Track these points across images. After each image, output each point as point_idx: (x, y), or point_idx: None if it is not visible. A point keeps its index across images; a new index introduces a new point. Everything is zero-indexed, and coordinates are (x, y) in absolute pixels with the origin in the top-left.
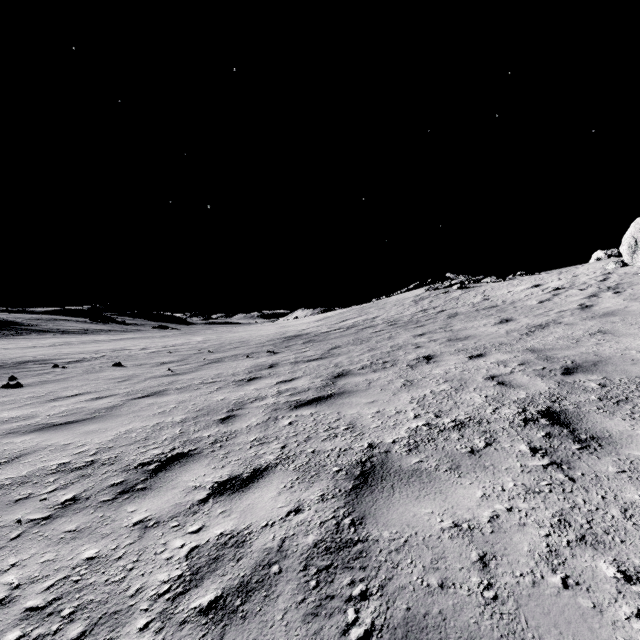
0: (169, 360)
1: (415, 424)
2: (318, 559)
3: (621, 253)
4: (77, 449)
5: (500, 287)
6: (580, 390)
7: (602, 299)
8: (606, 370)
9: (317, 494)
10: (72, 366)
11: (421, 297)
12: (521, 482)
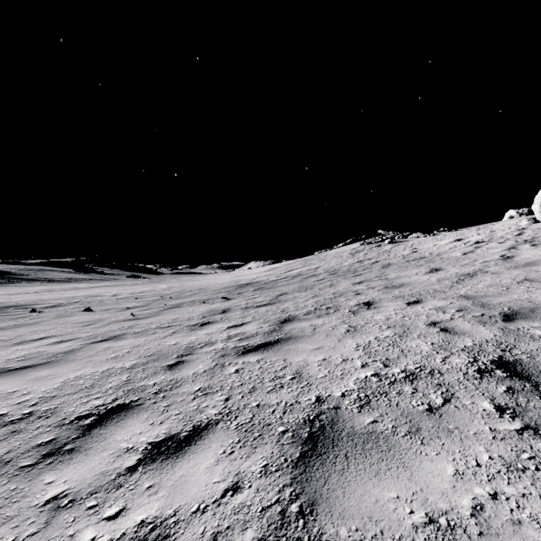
0: (134, 305)
1: (364, 374)
2: None
3: (531, 212)
4: (20, 398)
5: (426, 241)
6: (527, 338)
7: (521, 251)
8: None
9: (260, 464)
10: (47, 311)
11: (357, 250)
12: (497, 454)
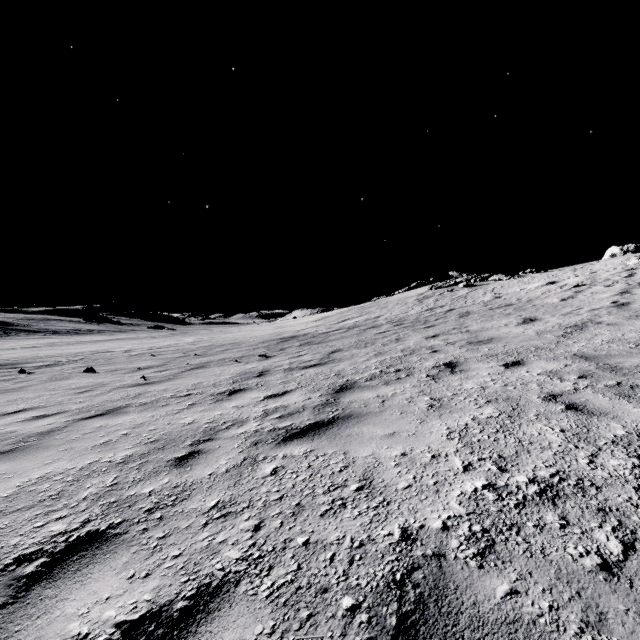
0: (148, 365)
1: (470, 485)
2: None
3: (638, 249)
4: None
5: (510, 285)
6: None
7: (638, 296)
8: None
9: None
10: (40, 371)
11: (425, 296)
12: None
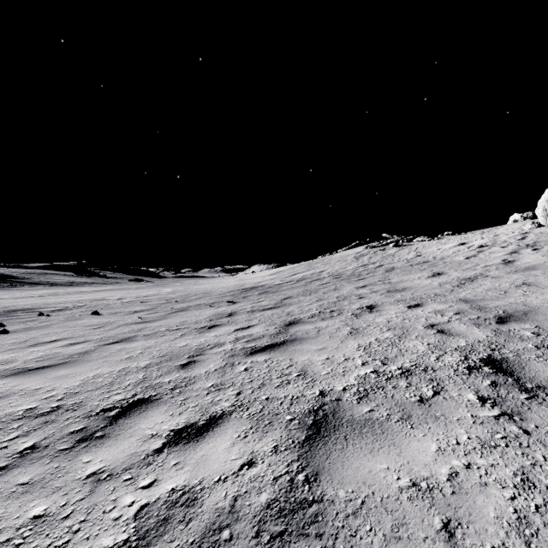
0: (141, 309)
1: (363, 371)
2: (271, 523)
3: (535, 216)
4: (45, 394)
5: (430, 245)
6: (516, 338)
7: (522, 255)
8: (537, 319)
9: (270, 445)
10: (55, 314)
11: (361, 254)
12: (475, 435)
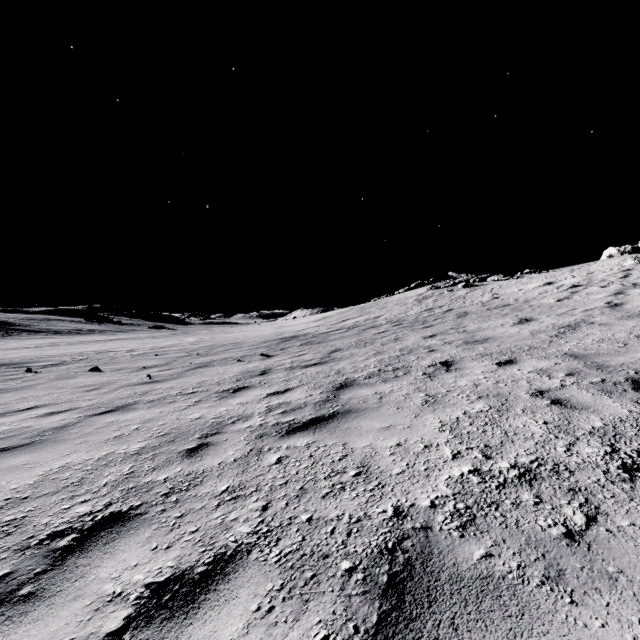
0: (152, 364)
1: (457, 470)
2: None
3: (635, 249)
4: None
5: (509, 285)
6: None
7: (631, 296)
8: None
9: (315, 636)
10: (46, 370)
11: (424, 296)
12: None
